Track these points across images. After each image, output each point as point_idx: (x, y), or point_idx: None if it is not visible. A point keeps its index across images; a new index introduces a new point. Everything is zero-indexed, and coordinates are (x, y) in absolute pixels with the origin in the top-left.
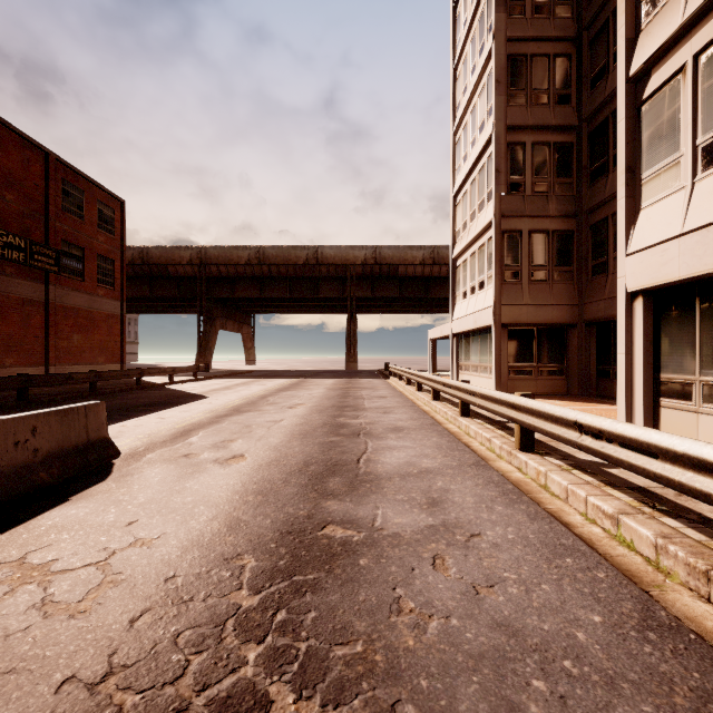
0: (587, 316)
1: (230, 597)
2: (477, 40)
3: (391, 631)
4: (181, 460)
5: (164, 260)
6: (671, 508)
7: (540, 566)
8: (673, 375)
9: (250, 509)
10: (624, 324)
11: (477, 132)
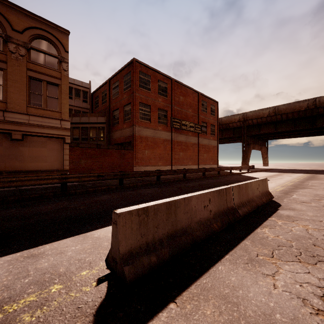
0: None
1: None
2: None
3: None
4: (303, 204)
5: (227, 121)
6: None
7: None
8: None
9: None
10: None
11: None
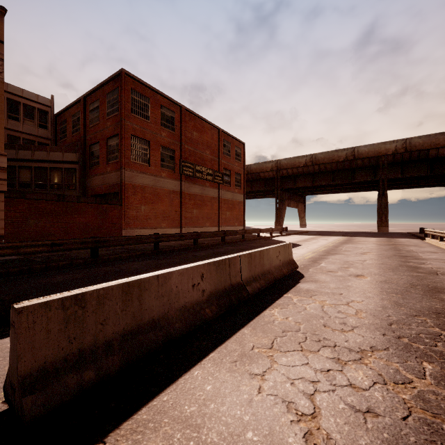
0: None
1: (430, 329)
2: None
3: None
4: (329, 273)
5: (258, 170)
6: None
7: None
8: None
9: (399, 299)
10: None
11: None
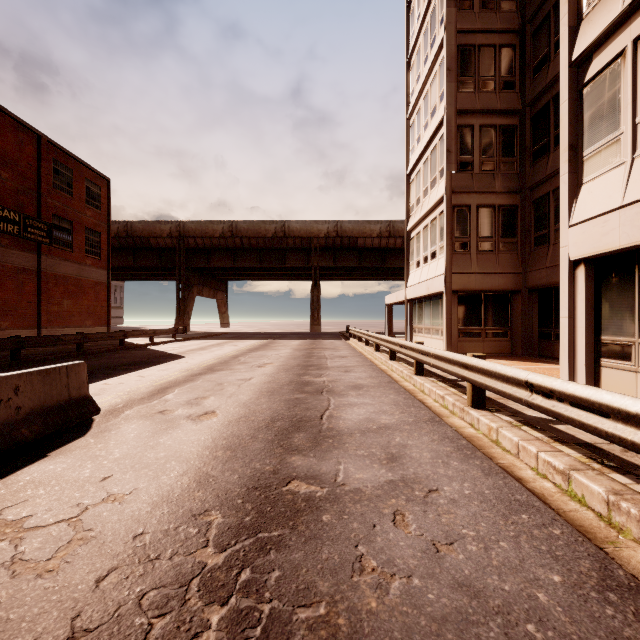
0: (530, 283)
1: (195, 555)
2: (429, 32)
3: (354, 591)
4: (156, 416)
5: (146, 233)
6: (619, 464)
7: (497, 522)
8: (613, 338)
9: (218, 464)
10: (567, 290)
11: (429, 116)
